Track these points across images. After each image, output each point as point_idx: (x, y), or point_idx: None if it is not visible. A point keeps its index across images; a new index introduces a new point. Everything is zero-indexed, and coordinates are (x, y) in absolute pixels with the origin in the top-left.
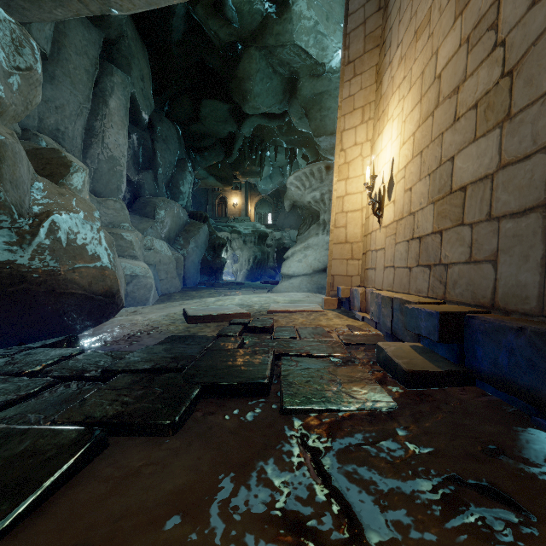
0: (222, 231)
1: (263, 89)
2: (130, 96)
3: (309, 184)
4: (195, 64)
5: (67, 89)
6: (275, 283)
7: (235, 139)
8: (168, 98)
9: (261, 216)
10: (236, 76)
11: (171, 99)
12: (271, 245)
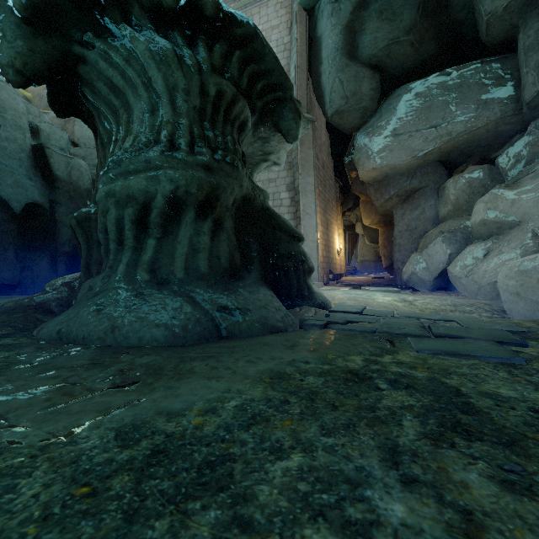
0: None
1: None
2: None
3: None
4: None
5: None
6: None
7: None
8: None
9: None
10: None
11: None
12: None
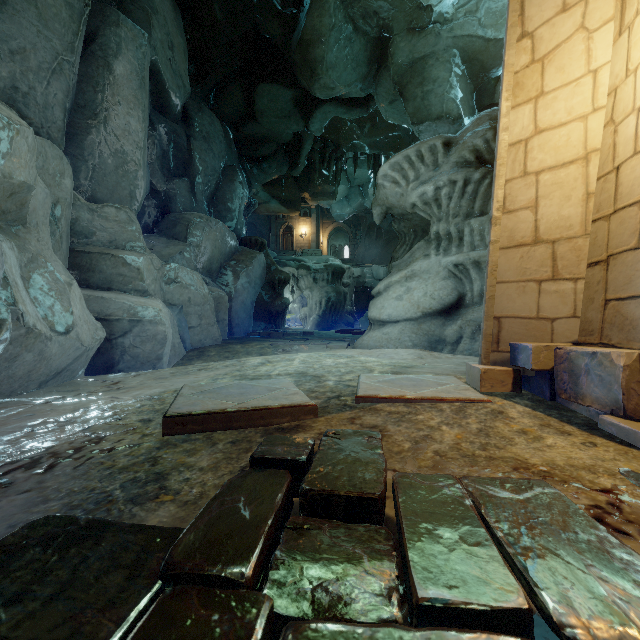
0: (286, 266)
1: (339, 56)
2: (152, 67)
3: (414, 175)
4: (247, 34)
5: (32, 25)
6: (356, 333)
7: (301, 143)
8: (213, 87)
9: (335, 249)
10: (302, 39)
11: (217, 89)
12: (349, 284)
